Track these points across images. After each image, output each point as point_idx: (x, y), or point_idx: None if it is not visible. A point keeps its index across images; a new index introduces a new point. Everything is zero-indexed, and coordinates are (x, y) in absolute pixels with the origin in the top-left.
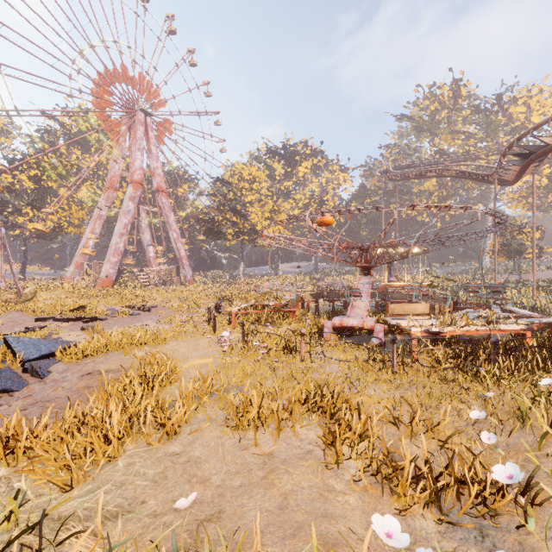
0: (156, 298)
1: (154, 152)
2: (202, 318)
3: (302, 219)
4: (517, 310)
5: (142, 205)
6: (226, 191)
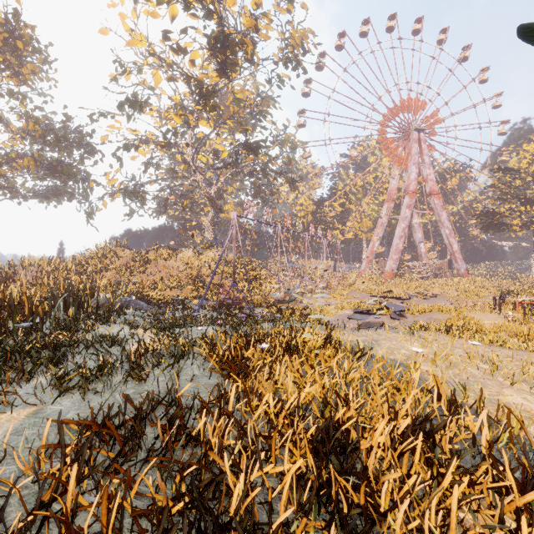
0: (435, 289)
1: (427, 161)
2: (486, 305)
3: None
4: None
5: (414, 209)
6: (510, 179)
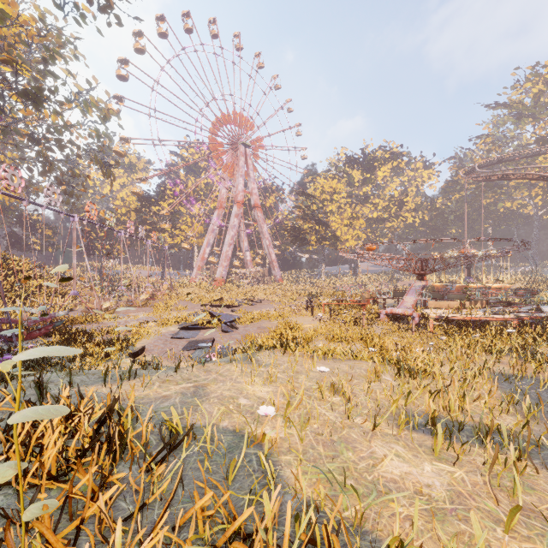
0: (260, 294)
1: (252, 176)
2: (301, 308)
3: (381, 221)
4: (543, 309)
5: (242, 219)
6: (310, 203)
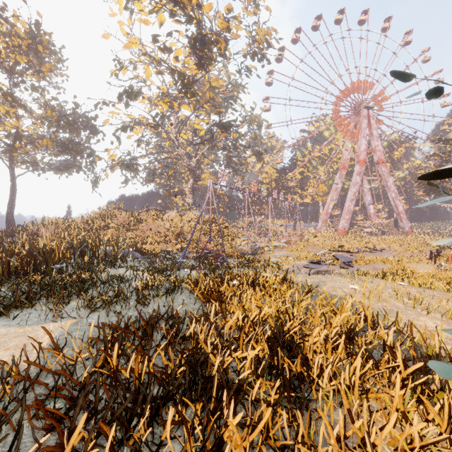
0: (382, 244)
1: (375, 134)
2: (424, 257)
3: None
4: None
5: (364, 175)
6: (449, 149)
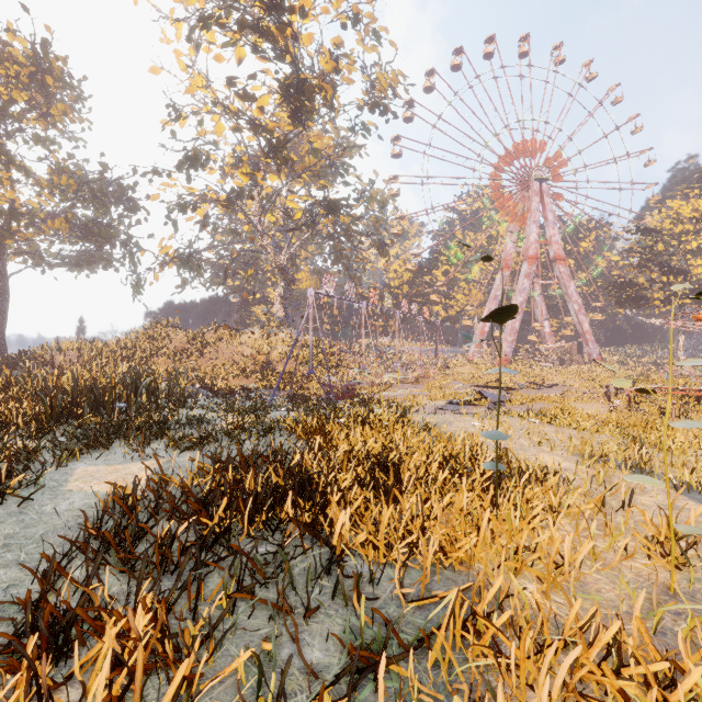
0: (555, 378)
1: (550, 218)
2: (601, 395)
3: None
4: None
5: (536, 278)
6: (650, 242)
